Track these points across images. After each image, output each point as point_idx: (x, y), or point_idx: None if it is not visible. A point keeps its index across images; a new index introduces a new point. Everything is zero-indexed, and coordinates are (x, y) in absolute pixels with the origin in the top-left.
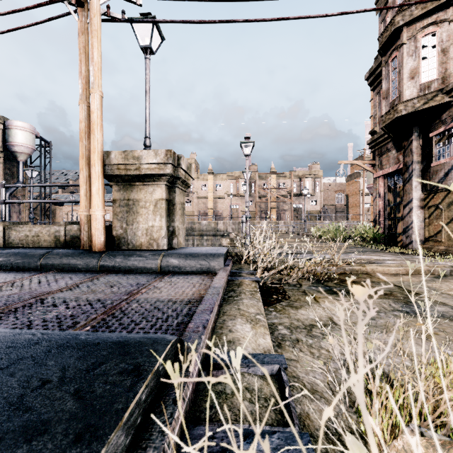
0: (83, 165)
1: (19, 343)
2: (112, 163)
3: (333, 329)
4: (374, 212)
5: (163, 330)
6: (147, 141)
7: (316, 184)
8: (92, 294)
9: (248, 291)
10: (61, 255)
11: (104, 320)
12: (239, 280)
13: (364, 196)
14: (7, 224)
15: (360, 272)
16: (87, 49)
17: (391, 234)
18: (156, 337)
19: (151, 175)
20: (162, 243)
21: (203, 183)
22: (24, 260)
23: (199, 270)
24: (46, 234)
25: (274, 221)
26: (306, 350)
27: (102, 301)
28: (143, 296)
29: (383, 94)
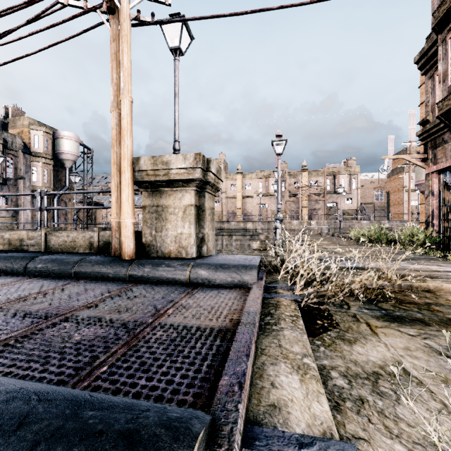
0: (114, 172)
1: (6, 421)
2: (142, 169)
3: (407, 383)
4: (425, 213)
5: (190, 379)
6: (176, 145)
7: (352, 181)
8: (117, 314)
9: (287, 317)
10: (93, 262)
11: (125, 353)
12: (276, 299)
13: (410, 193)
14: (48, 230)
15: (420, 289)
16: (118, 56)
17: (448, 238)
18: (178, 424)
19: (179, 180)
20: (191, 251)
21: (232, 183)
22: (60, 267)
23: (230, 284)
24: (82, 240)
25: (305, 221)
26: (377, 420)
27: (125, 325)
28: (169, 319)
29: (440, 77)
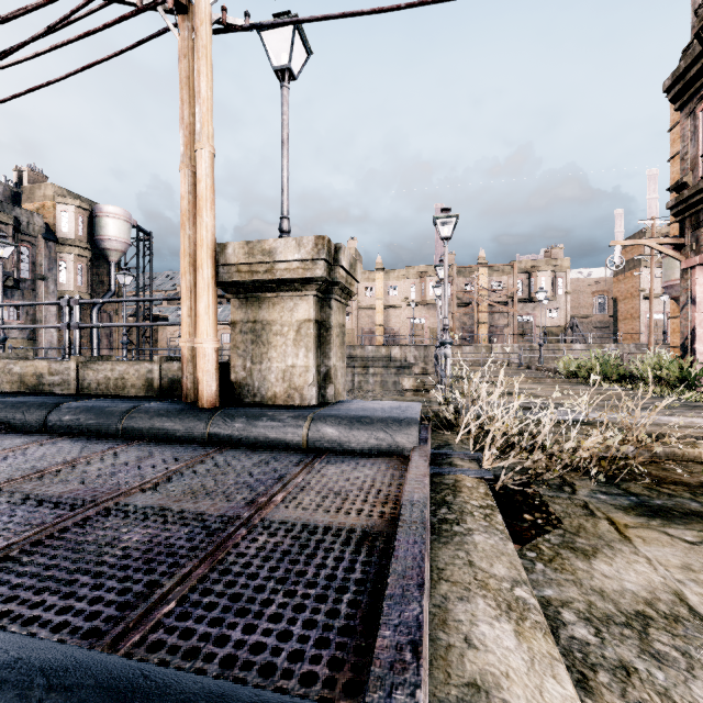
0: (185, 267)
1: None
2: (230, 262)
3: (701, 636)
4: (681, 332)
5: (320, 629)
6: (284, 224)
7: (557, 281)
8: (190, 502)
9: (476, 509)
10: (152, 413)
11: (205, 575)
12: (452, 476)
13: (652, 301)
14: (82, 360)
15: (688, 458)
16: (192, 81)
17: None
18: None
19: (290, 280)
20: (309, 395)
21: (368, 285)
22: (99, 420)
23: (375, 449)
24: (134, 376)
25: (484, 345)
26: None
27: (205, 523)
28: (278, 512)
29: None
